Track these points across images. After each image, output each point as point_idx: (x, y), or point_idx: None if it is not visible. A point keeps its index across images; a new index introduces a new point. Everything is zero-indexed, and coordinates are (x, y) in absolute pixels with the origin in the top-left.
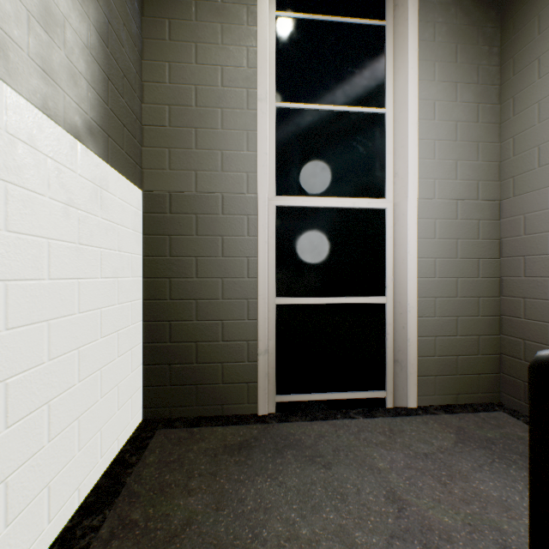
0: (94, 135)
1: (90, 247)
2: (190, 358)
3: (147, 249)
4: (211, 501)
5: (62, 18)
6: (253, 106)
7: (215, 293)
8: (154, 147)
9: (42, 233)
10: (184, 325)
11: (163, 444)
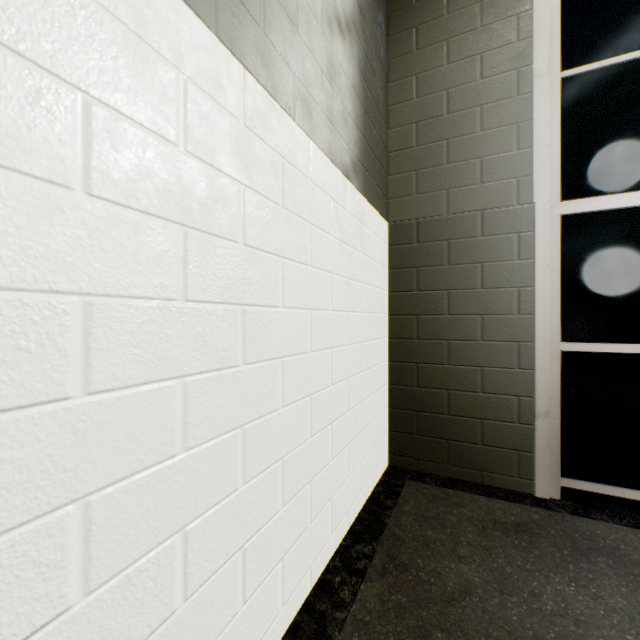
0: (356, 172)
1: (354, 282)
2: (439, 408)
3: (393, 284)
4: (490, 578)
5: (338, 67)
6: (526, 89)
7: (472, 333)
8: (400, 174)
9: (328, 268)
10: (433, 369)
11: (416, 497)
